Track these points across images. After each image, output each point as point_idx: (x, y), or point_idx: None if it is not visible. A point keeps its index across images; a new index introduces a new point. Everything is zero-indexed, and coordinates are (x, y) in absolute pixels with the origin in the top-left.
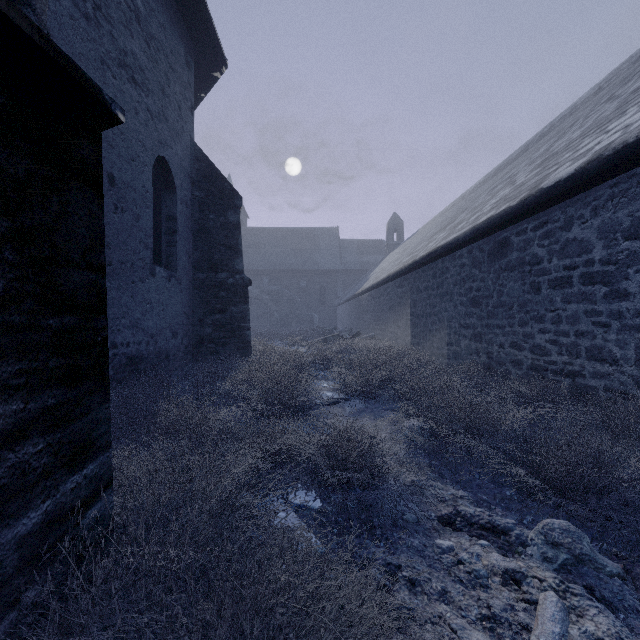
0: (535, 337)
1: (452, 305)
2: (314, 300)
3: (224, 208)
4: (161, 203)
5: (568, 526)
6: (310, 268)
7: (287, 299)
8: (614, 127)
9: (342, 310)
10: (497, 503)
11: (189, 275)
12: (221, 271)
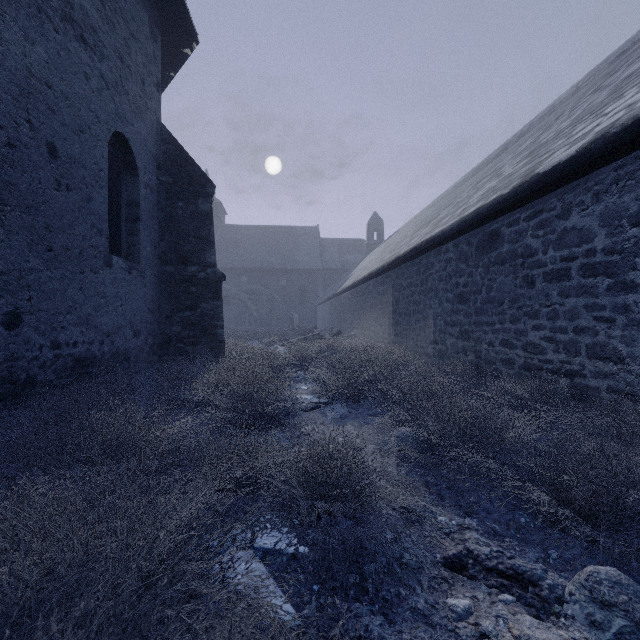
0: (528, 334)
1: (437, 302)
2: (294, 299)
3: (194, 196)
4: (121, 186)
5: (618, 576)
6: (290, 267)
7: (266, 298)
8: (613, 109)
9: (322, 309)
10: (512, 534)
11: (155, 268)
12: (191, 264)
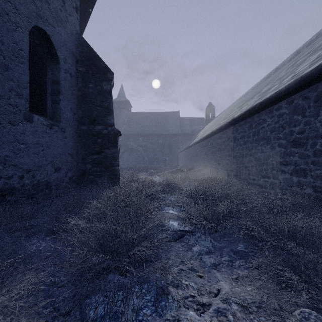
0: None
1: (269, 147)
2: (166, 150)
3: (100, 80)
4: (46, 69)
5: None
6: (164, 133)
7: (151, 149)
8: None
9: (181, 155)
10: None
11: (74, 127)
12: (98, 124)
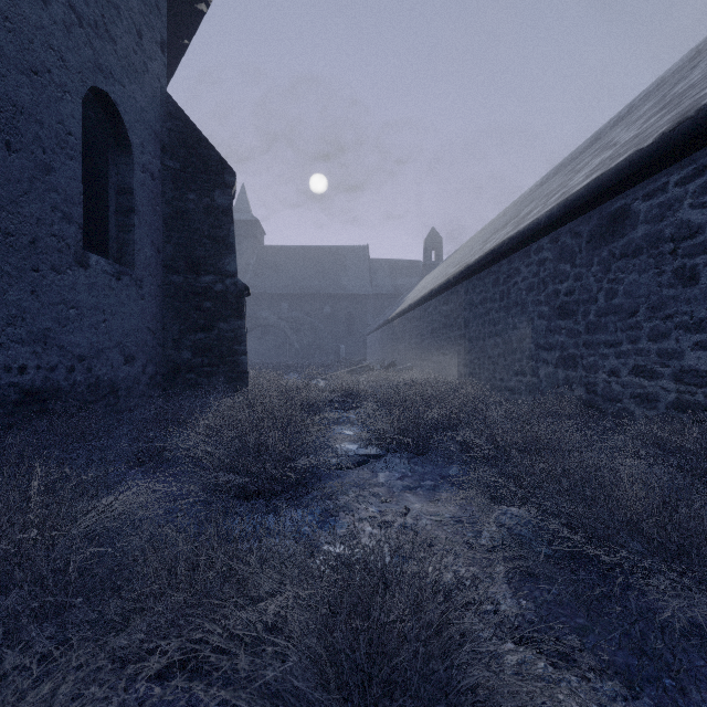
0: (685, 356)
1: (525, 319)
2: (340, 329)
3: (209, 186)
4: (108, 166)
5: None
6: (336, 292)
7: (309, 327)
8: None
9: (373, 339)
10: None
11: (158, 277)
12: (205, 273)
